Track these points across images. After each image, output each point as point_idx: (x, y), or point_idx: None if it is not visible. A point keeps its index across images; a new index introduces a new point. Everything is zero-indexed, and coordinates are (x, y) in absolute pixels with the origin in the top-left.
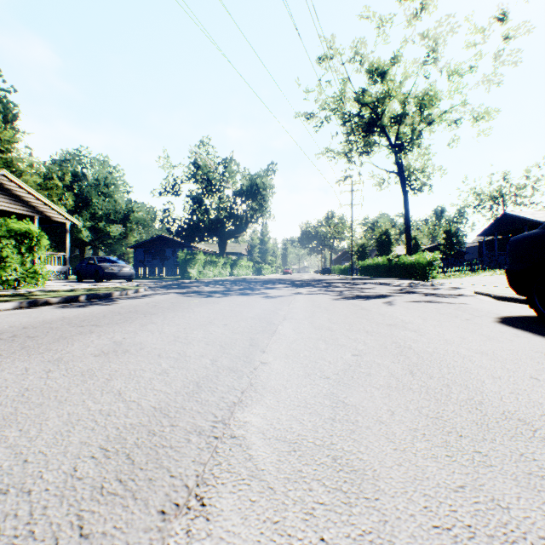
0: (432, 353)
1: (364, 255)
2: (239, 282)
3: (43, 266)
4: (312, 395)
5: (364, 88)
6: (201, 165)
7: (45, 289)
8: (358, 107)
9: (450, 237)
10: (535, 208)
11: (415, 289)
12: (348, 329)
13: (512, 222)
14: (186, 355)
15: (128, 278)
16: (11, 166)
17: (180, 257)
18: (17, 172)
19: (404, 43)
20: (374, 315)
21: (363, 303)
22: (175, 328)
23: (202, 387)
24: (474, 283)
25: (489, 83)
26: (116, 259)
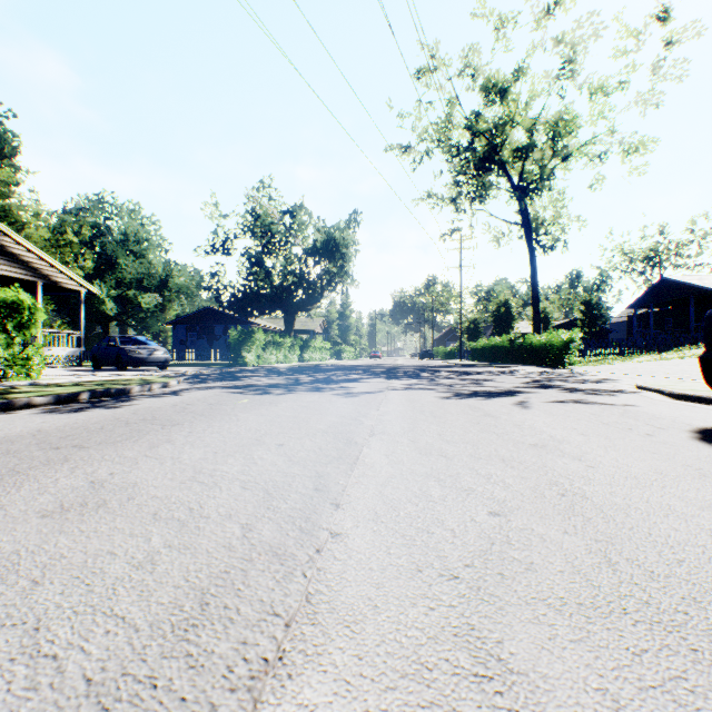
0: (626, 510)
1: (476, 333)
2: (311, 370)
3: (37, 350)
4: (431, 635)
5: (477, 112)
6: (261, 214)
7: (39, 381)
8: (470, 137)
9: (591, 309)
10: (701, 271)
11: (552, 381)
12: (473, 455)
13: (673, 290)
14: (202, 514)
15: (161, 364)
16: (10, 216)
17: (231, 337)
18: (18, 224)
19: (532, 49)
20: (506, 426)
21: (485, 405)
22: (201, 452)
23: (208, 608)
24: (629, 371)
25: (644, 103)
26: (145, 339)
